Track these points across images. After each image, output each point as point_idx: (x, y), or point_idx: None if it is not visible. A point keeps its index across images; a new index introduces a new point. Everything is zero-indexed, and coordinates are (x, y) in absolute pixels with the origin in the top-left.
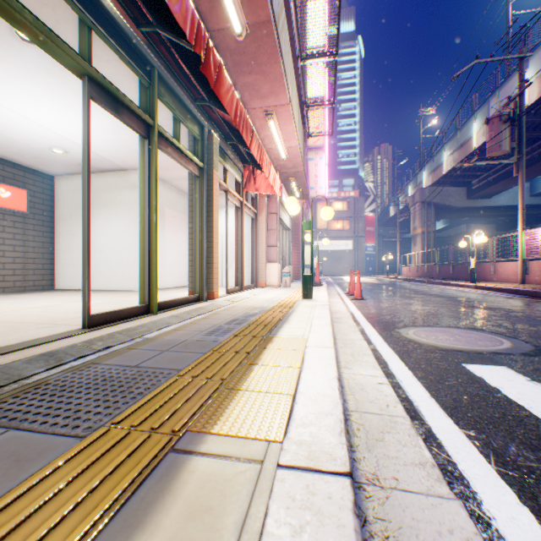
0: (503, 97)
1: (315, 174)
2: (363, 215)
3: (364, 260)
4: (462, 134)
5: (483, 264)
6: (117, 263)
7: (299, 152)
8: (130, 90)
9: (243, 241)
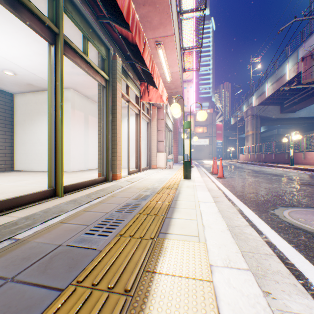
0: (308, 47)
1: (187, 97)
2: (215, 124)
3: (216, 151)
4: (279, 72)
5: (296, 153)
6: None
7: (179, 76)
8: (46, 12)
9: (140, 137)
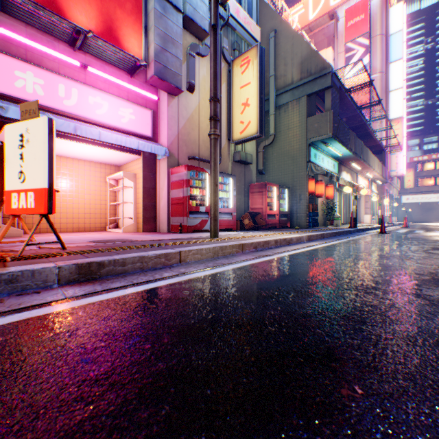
0: None
1: (395, 162)
2: None
3: None
4: None
5: None
6: None
7: (378, 175)
8: None
9: None
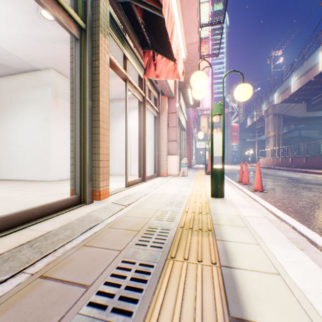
0: None
1: None
2: (230, 125)
3: (231, 154)
4: (309, 63)
5: None
6: (32, 155)
7: (198, 52)
8: None
9: (145, 134)
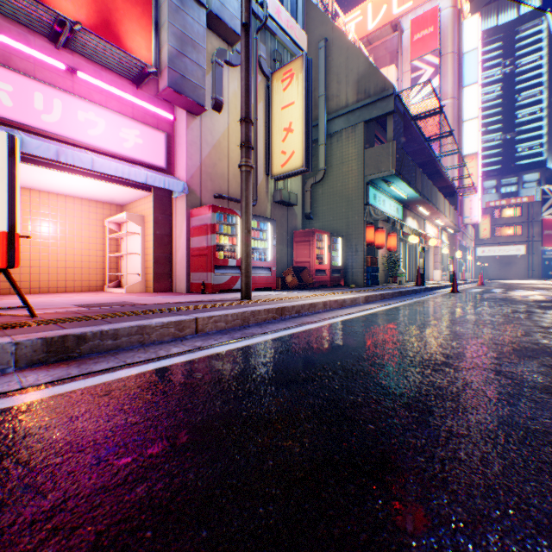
0: None
1: (469, 207)
2: (538, 220)
3: (540, 264)
4: None
5: None
6: None
7: (449, 222)
8: None
9: None
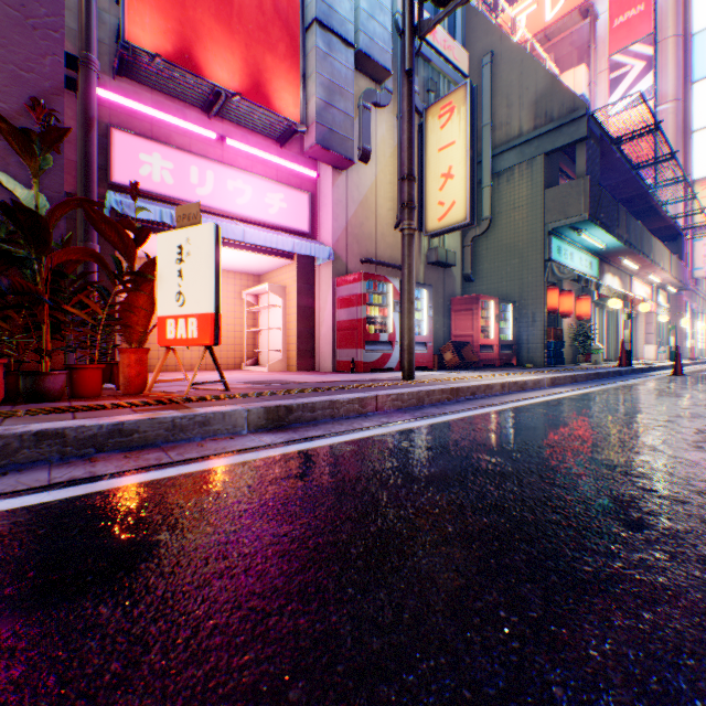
0: None
1: (702, 254)
2: None
3: None
4: None
5: None
6: None
7: (670, 277)
8: None
9: None
